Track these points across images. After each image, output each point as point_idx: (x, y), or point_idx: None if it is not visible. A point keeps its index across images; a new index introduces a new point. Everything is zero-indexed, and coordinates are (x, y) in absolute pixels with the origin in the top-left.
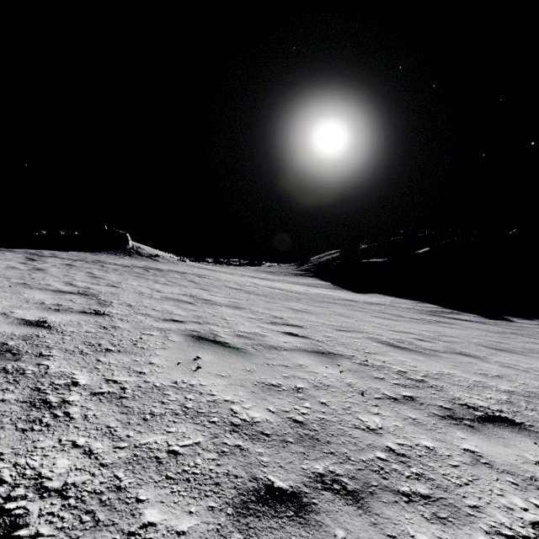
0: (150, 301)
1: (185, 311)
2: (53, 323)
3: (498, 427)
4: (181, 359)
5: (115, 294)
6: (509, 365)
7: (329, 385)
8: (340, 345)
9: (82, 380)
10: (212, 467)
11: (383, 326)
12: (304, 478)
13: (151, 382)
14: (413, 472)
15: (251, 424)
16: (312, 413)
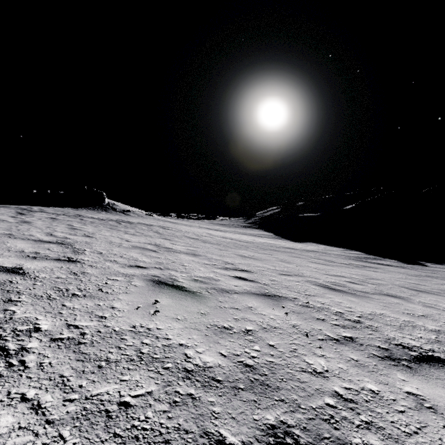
0: (119, 250)
1: (149, 258)
2: (28, 270)
3: (433, 367)
4: (141, 303)
5: (89, 243)
6: (431, 305)
7: (276, 327)
8: (284, 288)
9: (45, 325)
10: (163, 421)
11: (319, 270)
12: (256, 431)
13: (110, 327)
14: (363, 420)
15: (203, 370)
16: (261, 356)
